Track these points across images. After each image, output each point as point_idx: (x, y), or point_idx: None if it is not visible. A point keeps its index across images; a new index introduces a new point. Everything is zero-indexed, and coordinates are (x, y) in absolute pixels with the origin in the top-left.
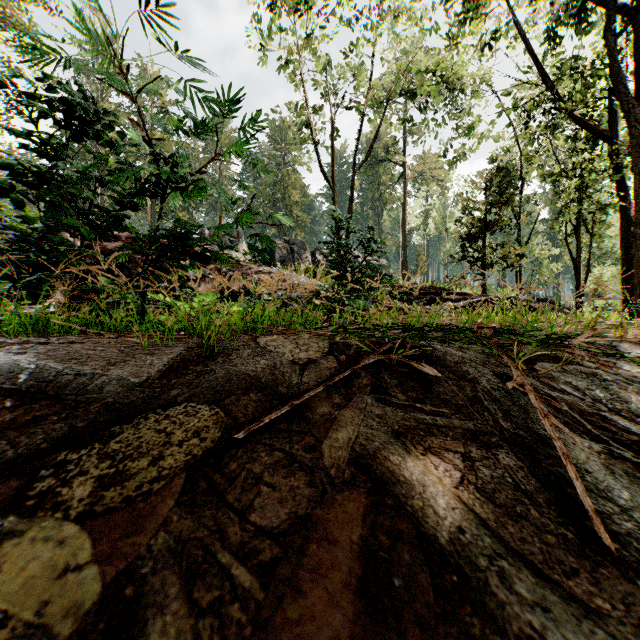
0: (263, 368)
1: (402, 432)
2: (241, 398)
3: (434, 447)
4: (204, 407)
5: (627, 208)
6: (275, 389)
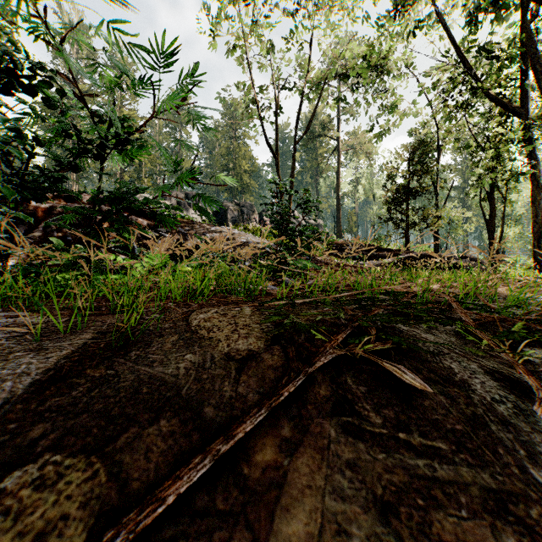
0: (187, 369)
1: (390, 502)
2: (144, 432)
3: (449, 541)
4: (76, 462)
5: (537, 176)
6: (198, 410)
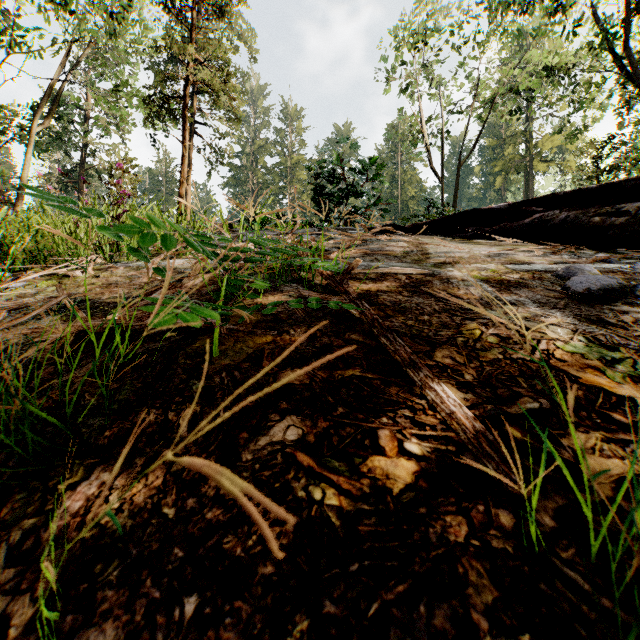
0: None
1: None
2: None
3: None
4: None
5: None
6: None
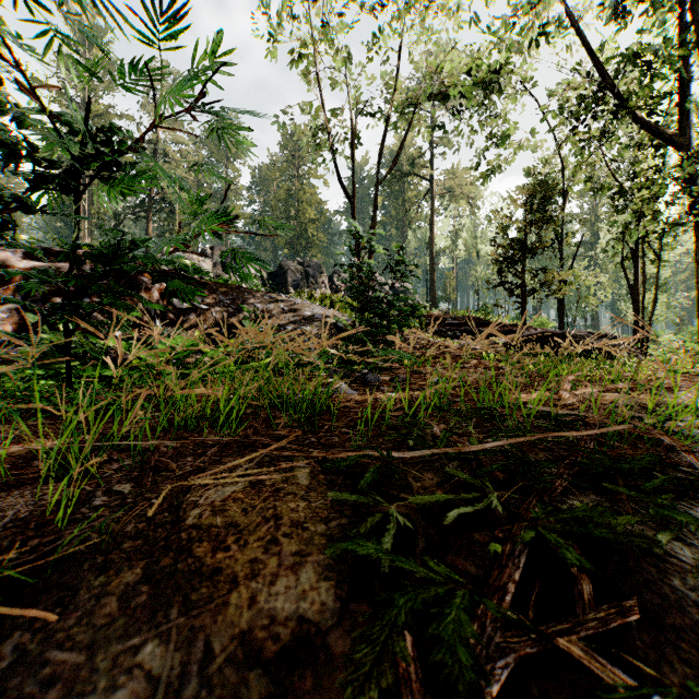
0: None
1: None
2: None
3: None
4: None
5: None
6: None
